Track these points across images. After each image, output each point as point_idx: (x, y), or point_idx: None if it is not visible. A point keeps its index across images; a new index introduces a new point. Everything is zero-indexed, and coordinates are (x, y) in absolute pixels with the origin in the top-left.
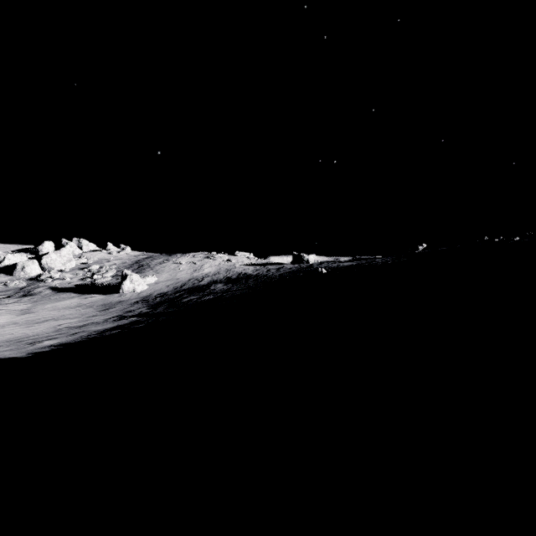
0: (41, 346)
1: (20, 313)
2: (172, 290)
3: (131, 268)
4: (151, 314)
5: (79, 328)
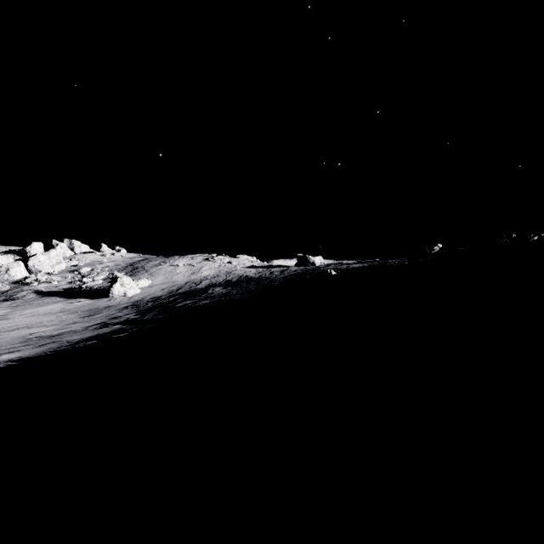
0: None
1: None
2: (166, 294)
3: (124, 270)
4: (138, 321)
5: (52, 338)
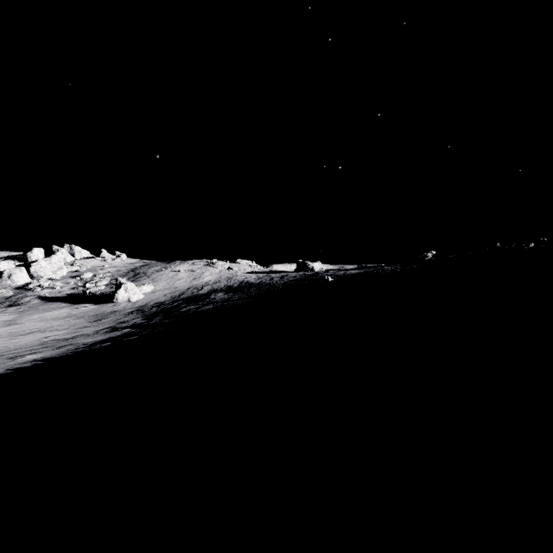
0: (22, 361)
1: (4, 325)
2: (169, 299)
3: (126, 276)
4: (146, 325)
5: (67, 341)
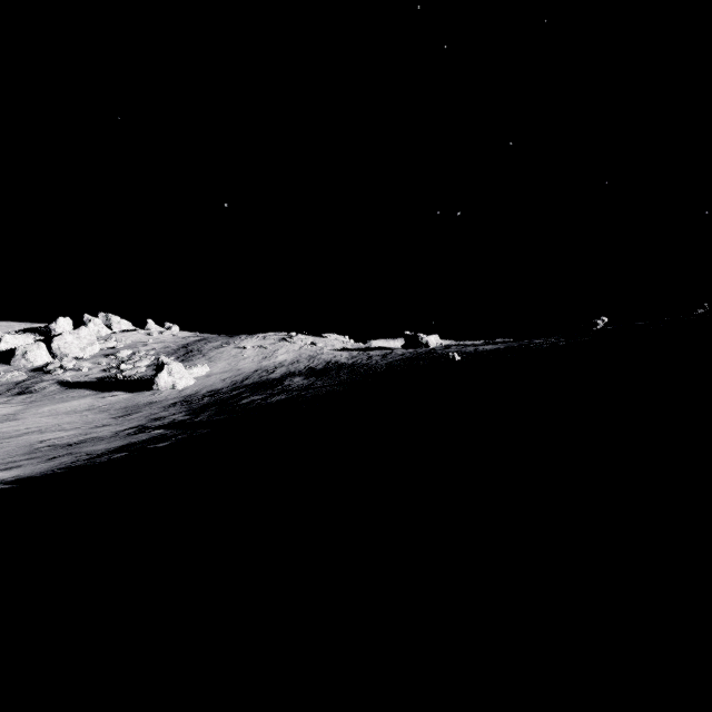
0: None
1: None
2: (228, 386)
3: (174, 354)
4: (187, 424)
5: (68, 448)
